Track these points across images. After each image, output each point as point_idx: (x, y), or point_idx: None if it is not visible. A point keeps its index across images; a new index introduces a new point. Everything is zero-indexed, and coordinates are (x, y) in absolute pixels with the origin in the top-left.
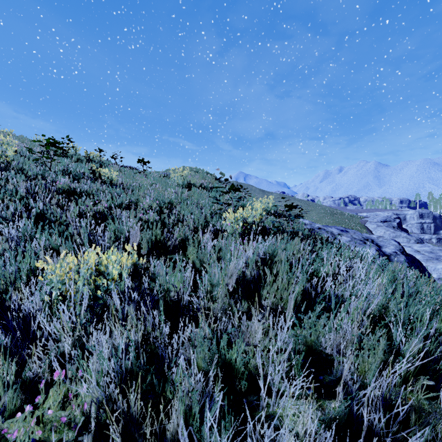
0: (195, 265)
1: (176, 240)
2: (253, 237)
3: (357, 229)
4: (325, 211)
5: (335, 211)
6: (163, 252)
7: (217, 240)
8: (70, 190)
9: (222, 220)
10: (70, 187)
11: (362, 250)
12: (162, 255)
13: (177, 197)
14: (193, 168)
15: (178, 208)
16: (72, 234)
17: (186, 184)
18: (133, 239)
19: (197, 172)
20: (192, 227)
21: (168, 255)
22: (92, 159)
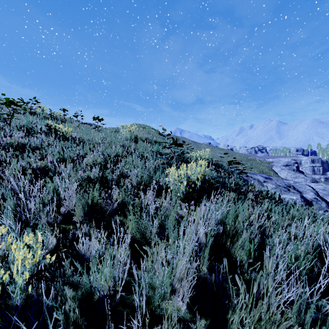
0: (135, 236)
1: (114, 203)
2: (197, 193)
3: (266, 171)
4: (242, 158)
5: (249, 158)
6: (98, 218)
7: (160, 196)
8: (17, 145)
9: (165, 175)
10: (19, 142)
11: (289, 197)
12: (94, 227)
13: (123, 151)
14: (142, 125)
15: (122, 163)
16: (4, 194)
17: (133, 138)
18: (67, 202)
19: (144, 128)
20: (135, 183)
21: (106, 220)
22: (56, 117)
